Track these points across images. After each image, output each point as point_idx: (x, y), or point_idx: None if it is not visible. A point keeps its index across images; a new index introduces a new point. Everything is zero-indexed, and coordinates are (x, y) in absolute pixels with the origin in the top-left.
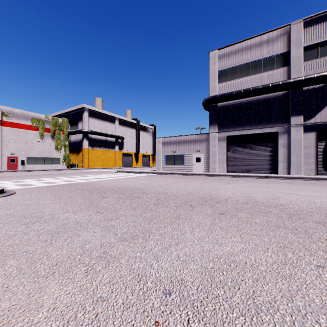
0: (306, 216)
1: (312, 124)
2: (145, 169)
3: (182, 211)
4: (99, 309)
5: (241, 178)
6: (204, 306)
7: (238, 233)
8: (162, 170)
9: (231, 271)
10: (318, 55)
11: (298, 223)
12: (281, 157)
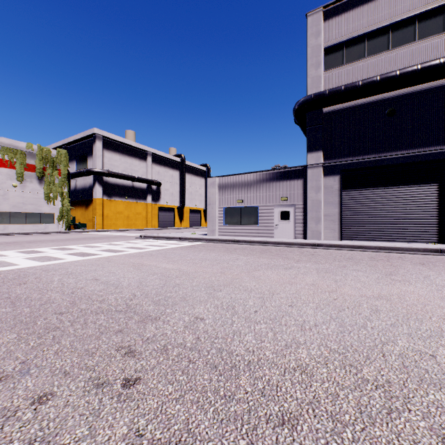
0: None
1: None
2: (191, 233)
3: None
4: None
5: (383, 252)
6: None
7: None
8: (218, 234)
9: None
10: None
11: None
12: None
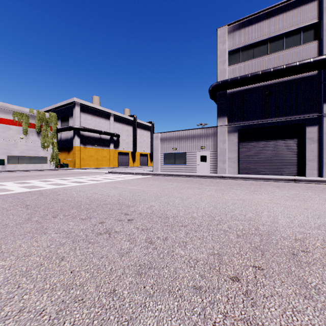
0: None
1: None
2: (142, 170)
3: None
4: None
5: (261, 181)
6: None
7: None
8: (160, 170)
9: None
10: None
11: None
12: (310, 155)
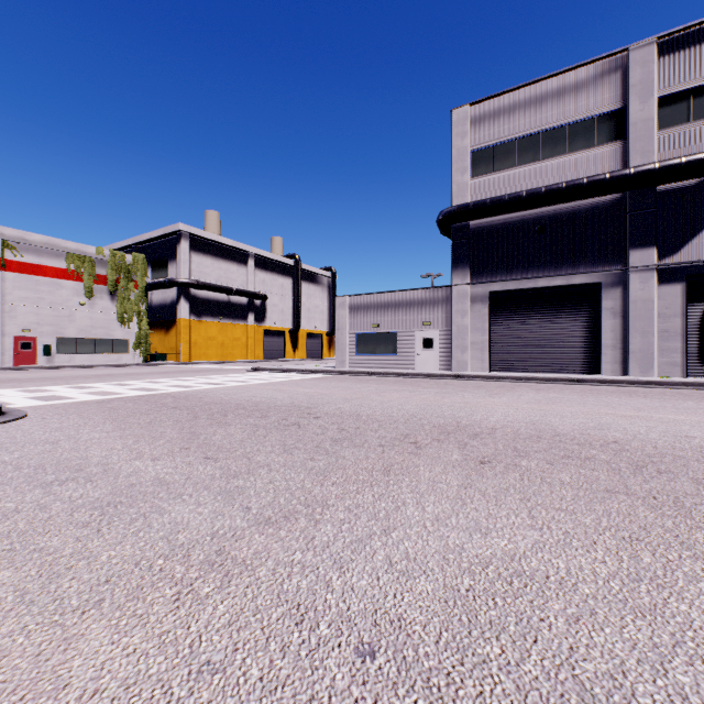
0: (674, 468)
1: (676, 267)
2: (314, 365)
3: (396, 455)
4: (203, 695)
5: (521, 382)
6: (455, 685)
7: (524, 507)
8: (349, 366)
9: (515, 596)
10: (689, 117)
11: (656, 483)
12: (608, 338)
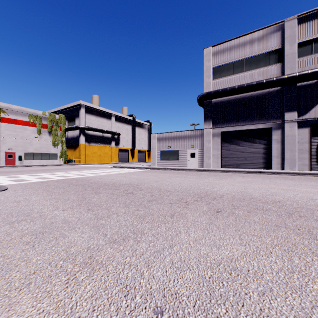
0: (307, 214)
1: (306, 120)
2: (141, 165)
3: (177, 208)
4: None
5: (235, 173)
6: None
7: (237, 234)
8: (157, 165)
9: (232, 281)
10: (312, 52)
11: (299, 222)
12: (275, 153)
